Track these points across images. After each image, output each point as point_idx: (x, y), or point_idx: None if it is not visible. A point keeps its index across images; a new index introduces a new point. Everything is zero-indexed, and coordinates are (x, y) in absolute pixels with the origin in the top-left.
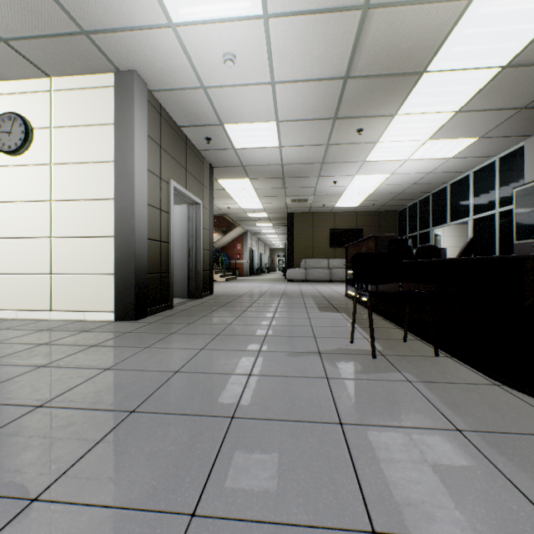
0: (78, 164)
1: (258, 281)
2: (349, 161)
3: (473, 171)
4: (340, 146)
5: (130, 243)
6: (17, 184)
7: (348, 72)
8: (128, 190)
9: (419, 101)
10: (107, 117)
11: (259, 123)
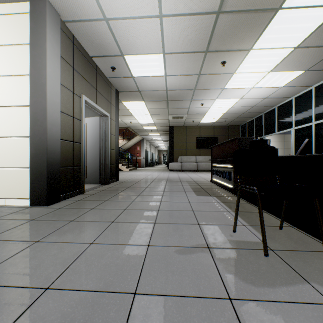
0: (0, 77)
1: (150, 171)
2: (213, 88)
3: (295, 97)
4: (208, 76)
5: (43, 141)
6: None
7: (220, 6)
8: (41, 98)
9: (270, 37)
10: (24, 38)
11: (150, 54)
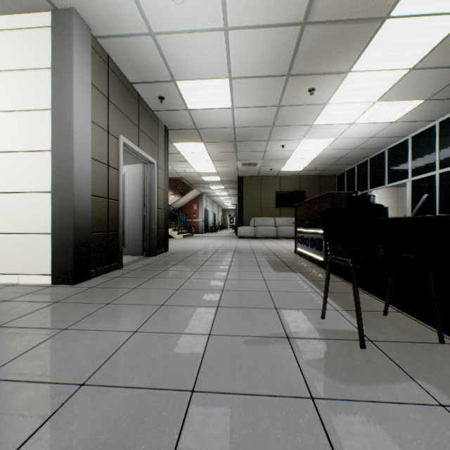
0: (12, 112)
1: (212, 238)
2: (297, 124)
3: (412, 136)
4: (291, 108)
5: (68, 199)
6: None
7: (306, 16)
8: (67, 140)
9: (375, 55)
10: (43, 60)
11: (211, 79)
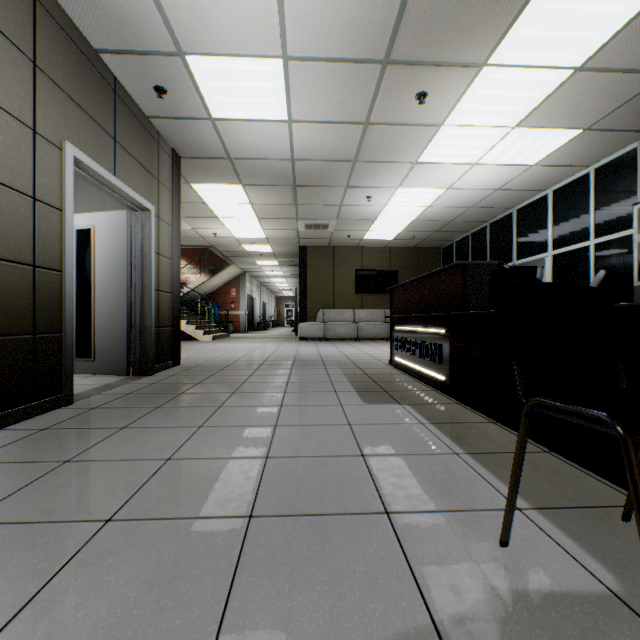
0: None
1: (258, 340)
2: (394, 160)
3: (553, 189)
4: (386, 128)
5: None
6: None
7: None
8: None
9: (530, 34)
10: None
11: (251, 58)
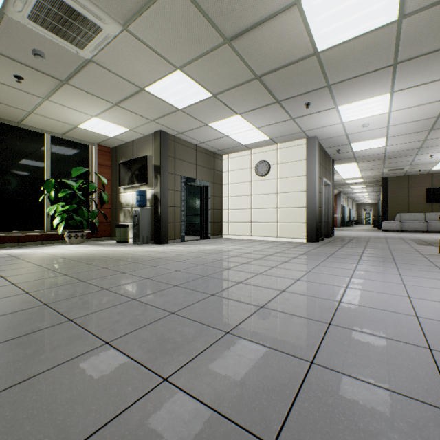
0: (289, 178)
1: (354, 230)
2: None
3: None
4: (435, 139)
5: (313, 210)
6: (263, 188)
7: (439, 114)
8: (312, 187)
9: None
10: (302, 157)
11: (373, 140)
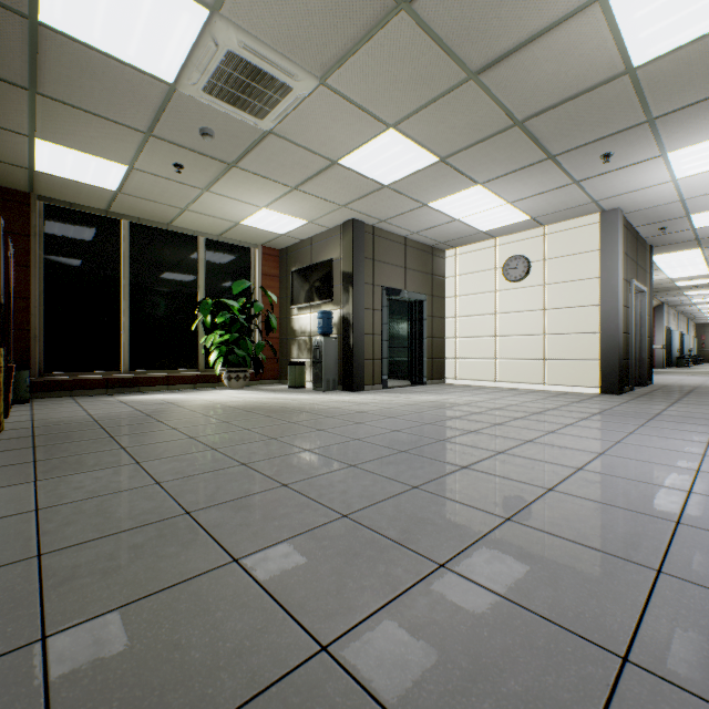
0: (566, 283)
1: (694, 374)
2: None
3: None
4: None
5: (613, 337)
6: (518, 301)
7: None
8: (612, 298)
9: None
10: (591, 246)
11: None
